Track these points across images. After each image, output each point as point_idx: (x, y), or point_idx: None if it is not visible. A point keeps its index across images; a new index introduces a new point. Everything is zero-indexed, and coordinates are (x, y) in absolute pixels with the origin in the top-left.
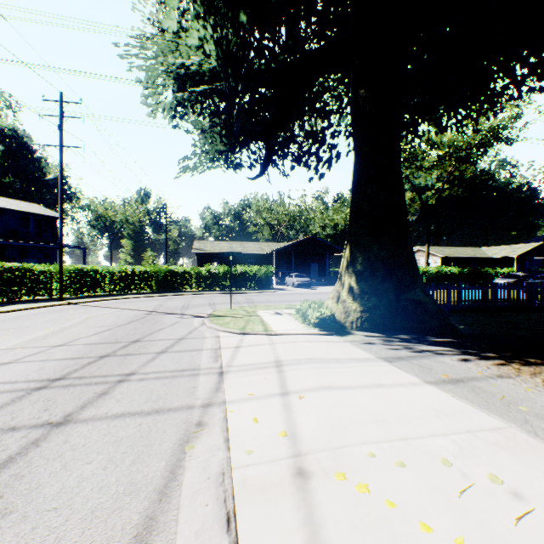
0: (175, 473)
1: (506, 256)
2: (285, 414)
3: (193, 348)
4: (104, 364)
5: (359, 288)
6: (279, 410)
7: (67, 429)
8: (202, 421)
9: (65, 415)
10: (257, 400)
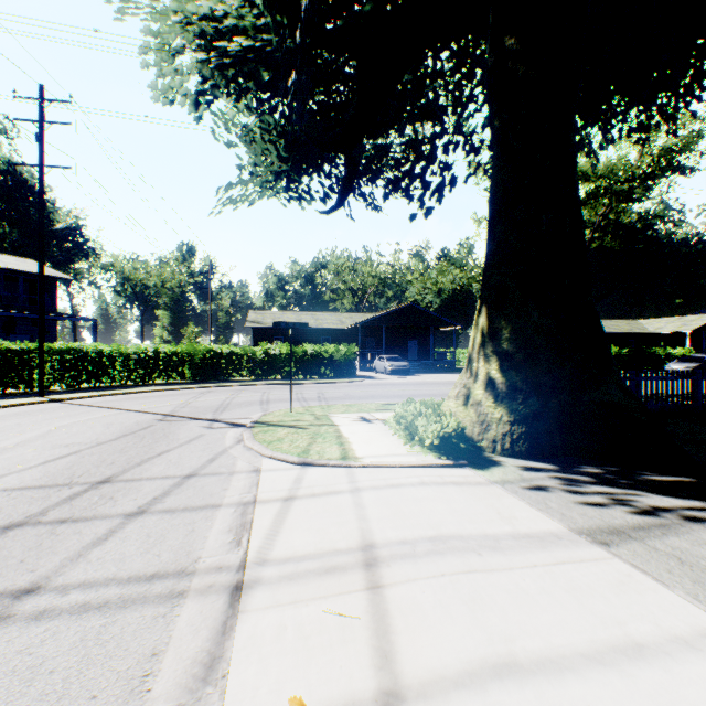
0: None
1: (675, 331)
2: None
3: (201, 503)
4: None
5: (507, 382)
6: None
7: None
8: None
9: None
10: None
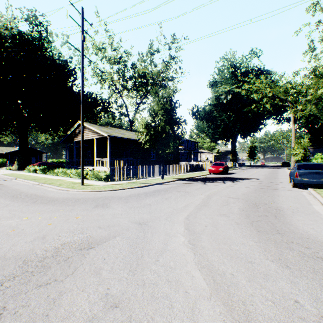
0: None
1: None
2: None
3: None
4: None
5: (19, 163)
6: None
7: None
8: None
9: None
10: None
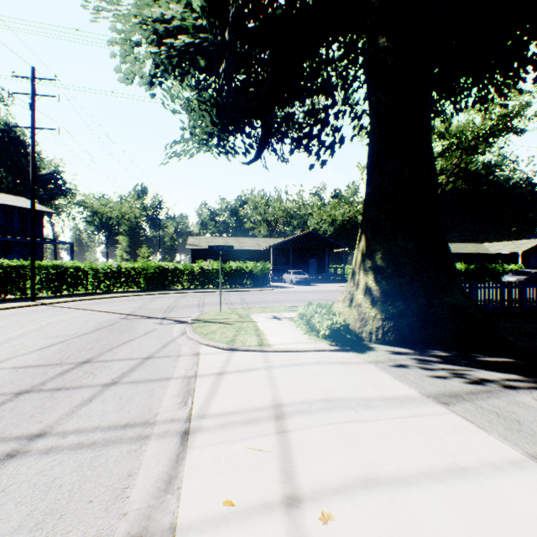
0: None
1: (510, 252)
2: None
3: (157, 376)
4: (10, 410)
5: (380, 289)
6: None
7: None
8: None
9: None
10: (239, 527)
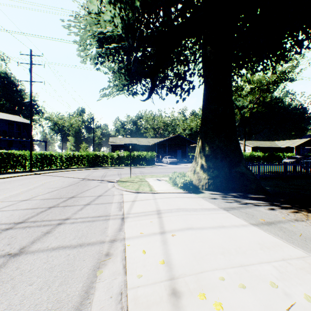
0: (88, 292)
1: (289, 146)
2: (163, 247)
3: (106, 202)
4: (50, 212)
5: (207, 165)
6: (159, 245)
7: (20, 259)
8: (109, 252)
9: (20, 248)
10: (145, 237)
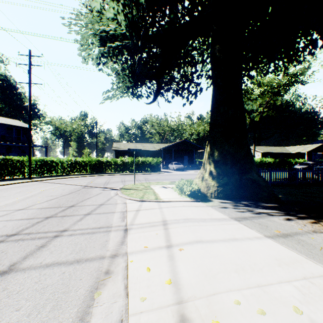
0: (83, 320)
1: (300, 152)
2: (169, 264)
3: (108, 211)
4: (47, 223)
5: (216, 171)
6: (165, 261)
7: (8, 277)
8: (109, 269)
9: (10, 264)
10: (150, 252)
